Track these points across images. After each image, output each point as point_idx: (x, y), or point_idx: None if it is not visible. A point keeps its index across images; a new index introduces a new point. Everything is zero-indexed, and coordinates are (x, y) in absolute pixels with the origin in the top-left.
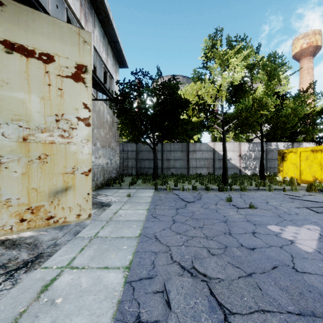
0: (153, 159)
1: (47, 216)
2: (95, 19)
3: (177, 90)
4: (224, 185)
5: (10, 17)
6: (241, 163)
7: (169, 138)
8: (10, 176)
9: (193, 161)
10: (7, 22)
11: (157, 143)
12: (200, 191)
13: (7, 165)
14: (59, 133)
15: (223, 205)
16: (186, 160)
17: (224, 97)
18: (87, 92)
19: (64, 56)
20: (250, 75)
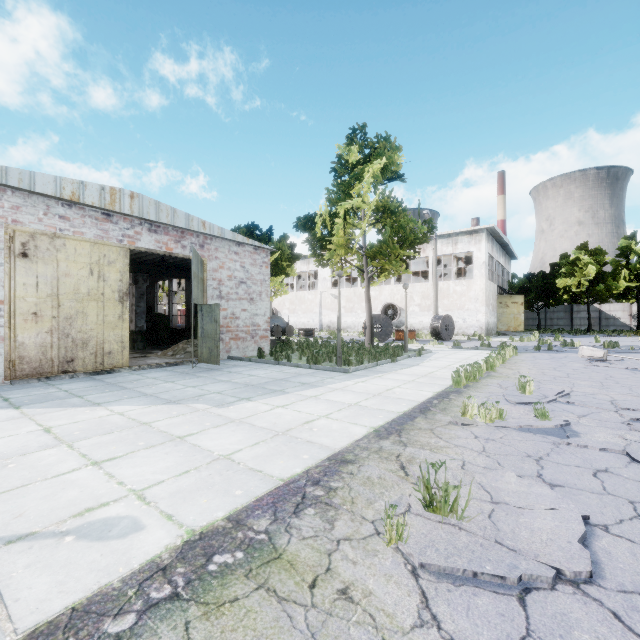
0: (536, 318)
1: (517, 329)
2: (506, 257)
3: (553, 280)
4: (580, 332)
5: (512, 298)
6: (632, 322)
7: (548, 307)
8: (512, 322)
9: (576, 320)
10: (512, 299)
11: (540, 309)
12: (564, 334)
13: (512, 321)
14: (519, 315)
15: (568, 335)
16: (569, 319)
17: (585, 284)
18: (523, 307)
19: (519, 301)
20: (623, 256)
